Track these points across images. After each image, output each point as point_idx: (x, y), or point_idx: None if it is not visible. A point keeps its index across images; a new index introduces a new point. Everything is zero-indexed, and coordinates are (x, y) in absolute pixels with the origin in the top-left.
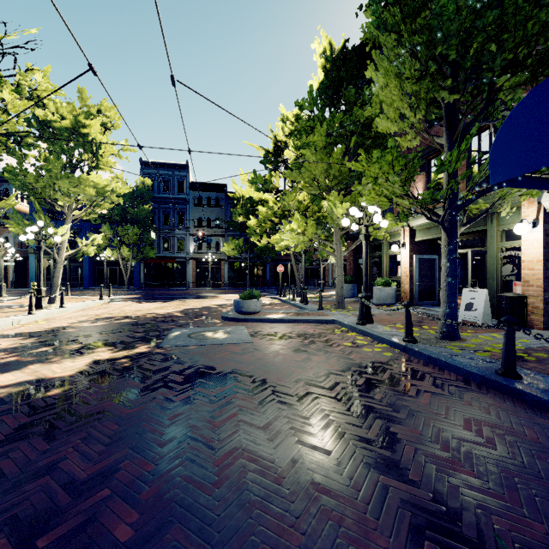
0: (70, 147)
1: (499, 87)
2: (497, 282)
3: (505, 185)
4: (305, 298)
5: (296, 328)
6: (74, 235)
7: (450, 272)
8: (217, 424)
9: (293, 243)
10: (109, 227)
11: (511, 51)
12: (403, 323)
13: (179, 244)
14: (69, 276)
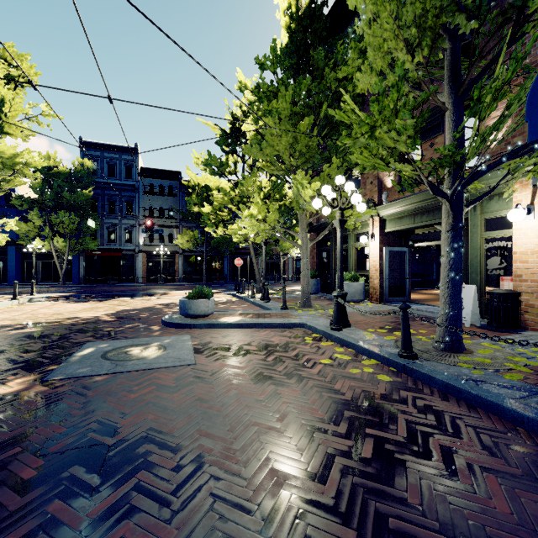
0: None
1: (531, 14)
2: (480, 277)
3: None
4: (266, 295)
5: (256, 335)
6: None
7: (454, 264)
8: None
9: (253, 231)
10: (38, 214)
11: None
12: (383, 326)
13: (127, 236)
14: None
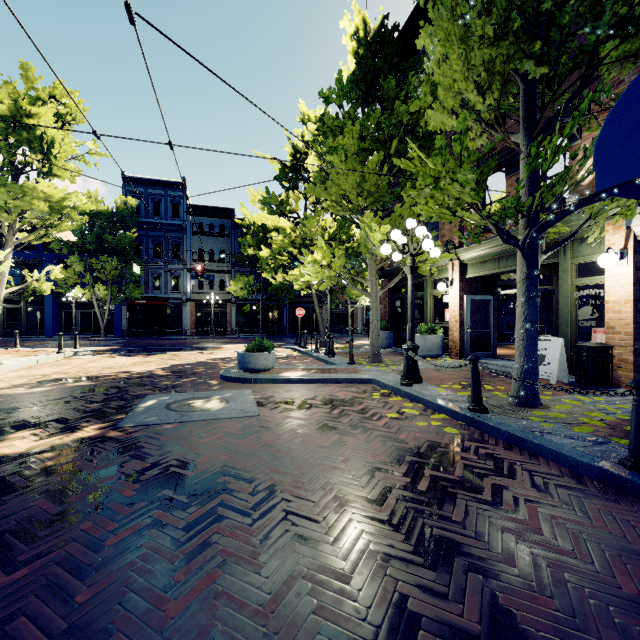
0: (10, 143)
1: (603, 58)
2: (571, 329)
3: (614, 193)
4: (332, 349)
5: (320, 390)
6: (32, 268)
7: (529, 315)
8: (173, 607)
9: (317, 278)
10: (78, 259)
11: (626, 1)
12: (459, 382)
13: (174, 282)
14: (26, 322)
